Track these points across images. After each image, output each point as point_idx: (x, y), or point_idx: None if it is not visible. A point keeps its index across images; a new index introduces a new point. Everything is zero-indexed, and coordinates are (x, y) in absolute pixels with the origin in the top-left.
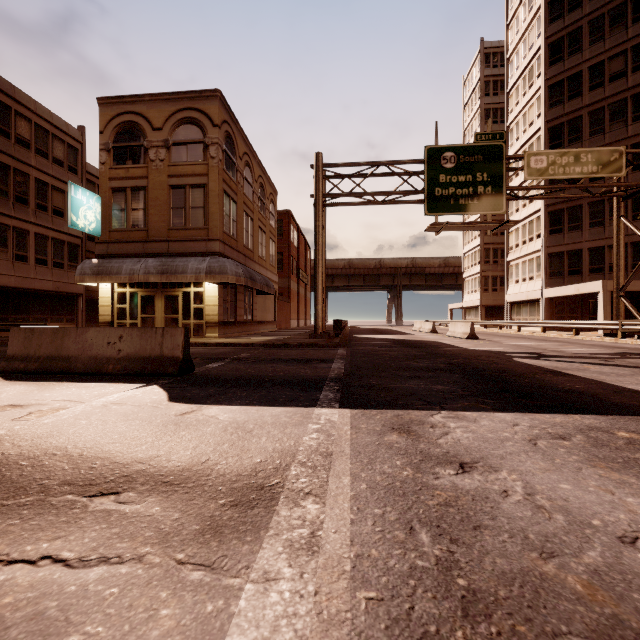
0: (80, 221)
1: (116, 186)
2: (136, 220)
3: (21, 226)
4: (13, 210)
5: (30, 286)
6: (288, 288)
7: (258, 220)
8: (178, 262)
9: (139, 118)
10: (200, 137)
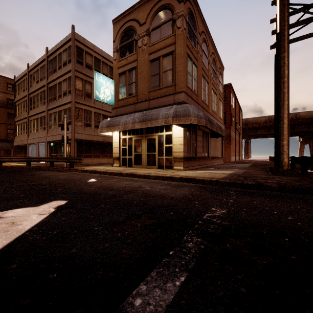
0: (101, 95)
1: (121, 71)
2: (131, 90)
3: (88, 109)
4: (84, 101)
5: (91, 139)
6: (229, 135)
7: (211, 84)
8: (153, 112)
9: (132, 22)
10: (169, 16)
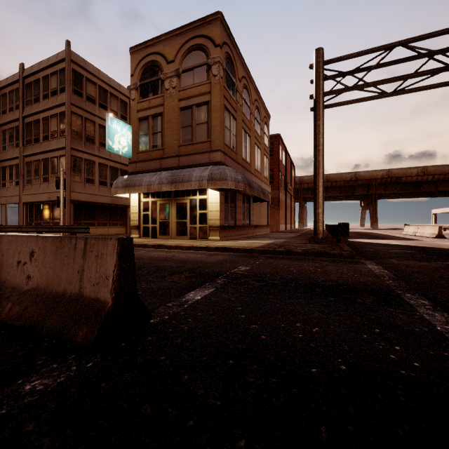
0: (115, 145)
1: (142, 116)
2: (155, 141)
3: (90, 158)
4: (84, 147)
5: (95, 200)
6: (278, 198)
7: (254, 138)
8: (185, 172)
9: (157, 56)
10: (204, 60)
